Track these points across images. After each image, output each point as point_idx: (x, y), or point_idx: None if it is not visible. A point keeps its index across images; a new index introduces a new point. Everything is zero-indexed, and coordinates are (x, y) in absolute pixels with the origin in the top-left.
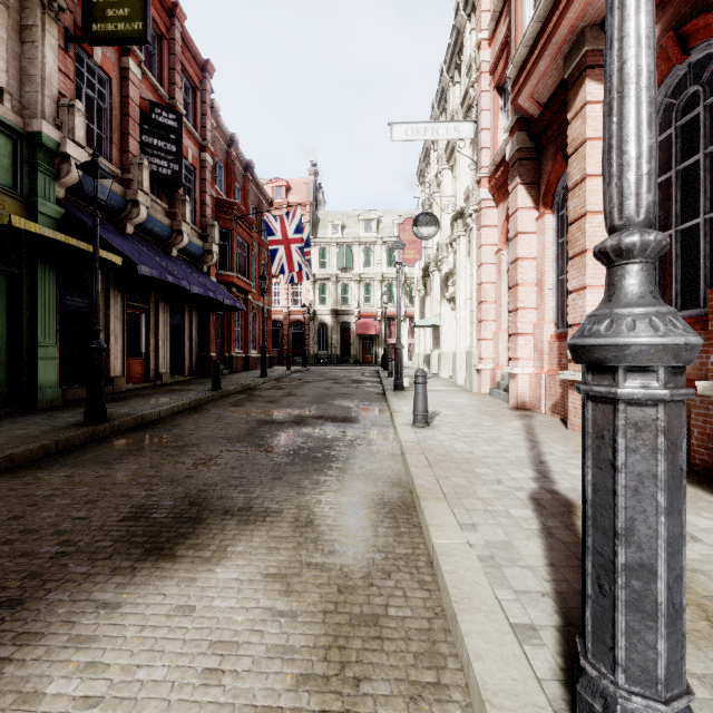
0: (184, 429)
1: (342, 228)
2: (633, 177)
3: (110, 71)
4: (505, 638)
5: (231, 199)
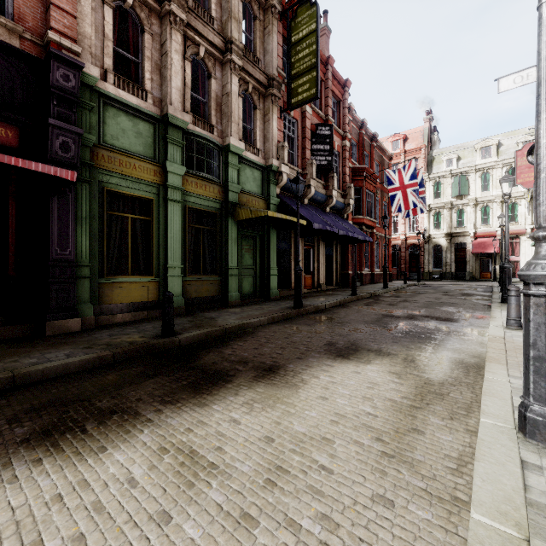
0: (340, 315)
1: (457, 160)
2: (541, 209)
3: (297, 117)
4: (505, 406)
5: (361, 166)
